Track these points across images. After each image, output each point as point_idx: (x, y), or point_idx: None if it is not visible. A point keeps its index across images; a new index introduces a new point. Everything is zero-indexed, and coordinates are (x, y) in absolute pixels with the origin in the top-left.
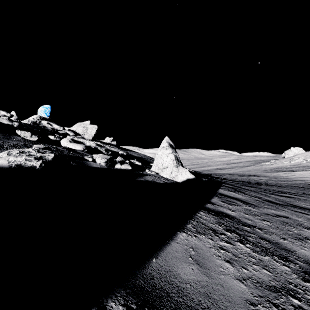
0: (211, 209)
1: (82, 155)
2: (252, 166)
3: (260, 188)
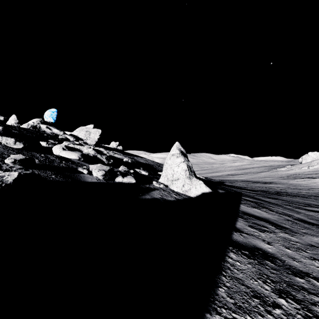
0: (241, 242)
1: (77, 166)
2: (266, 172)
3: (283, 199)
